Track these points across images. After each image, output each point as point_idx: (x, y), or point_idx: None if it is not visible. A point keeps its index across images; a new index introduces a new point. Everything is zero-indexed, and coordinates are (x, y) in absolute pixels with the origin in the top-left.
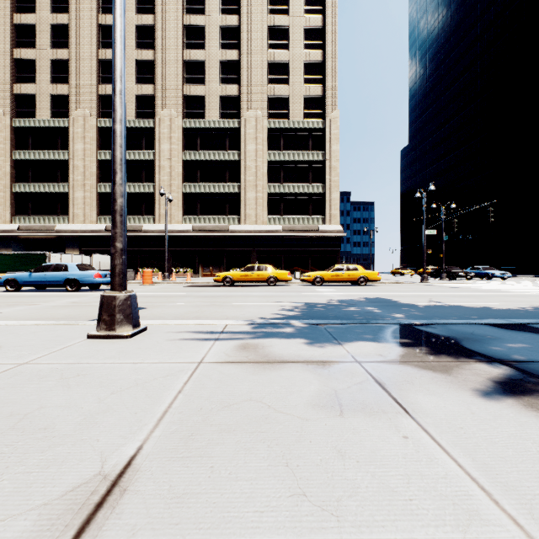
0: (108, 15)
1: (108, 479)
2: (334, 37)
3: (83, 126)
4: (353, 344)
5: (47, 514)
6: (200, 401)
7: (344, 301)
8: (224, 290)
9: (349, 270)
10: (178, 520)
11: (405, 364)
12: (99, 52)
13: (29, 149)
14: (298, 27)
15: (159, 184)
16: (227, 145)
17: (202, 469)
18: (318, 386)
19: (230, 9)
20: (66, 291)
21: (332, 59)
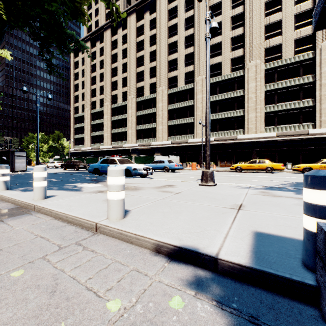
0: (172, 38)
1: (238, 205)
2: None
3: (162, 95)
4: None
5: (231, 206)
6: (252, 199)
7: None
8: (237, 174)
9: None
10: (259, 210)
11: None
12: (168, 57)
13: (142, 110)
14: None
15: (196, 117)
16: (235, 87)
17: (261, 207)
18: (298, 202)
19: (237, 4)
20: (163, 172)
21: None
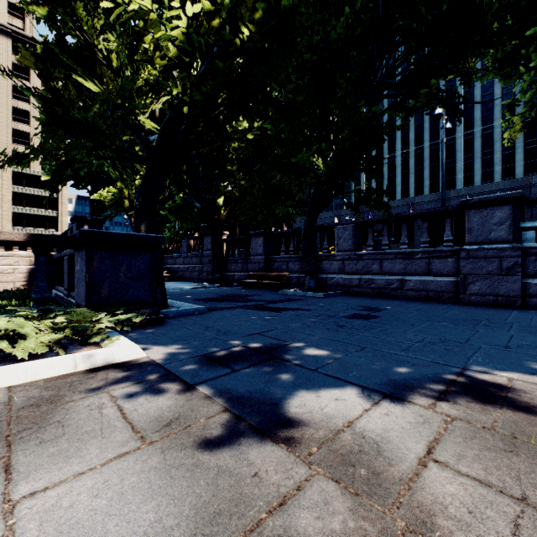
0: None
1: None
2: None
3: None
4: None
5: None
6: None
7: None
8: None
9: None
10: None
11: None
12: None
13: None
14: (38, 114)
15: None
16: None
17: None
18: None
19: None
20: None
21: None
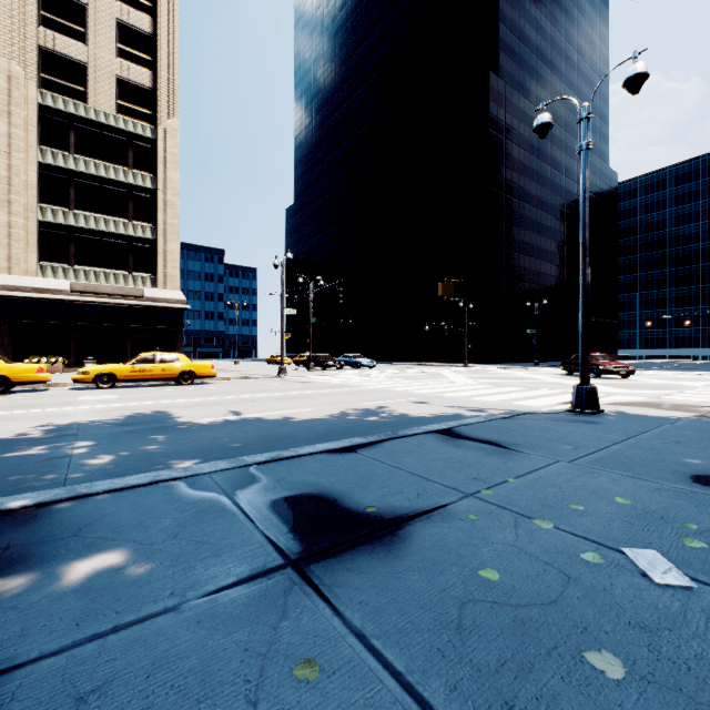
0: None
1: None
2: (173, 7)
3: None
4: None
5: None
6: None
7: (65, 429)
8: None
9: (164, 362)
10: None
11: None
12: None
13: None
14: None
15: None
16: None
17: None
18: None
19: None
20: None
21: (168, 39)
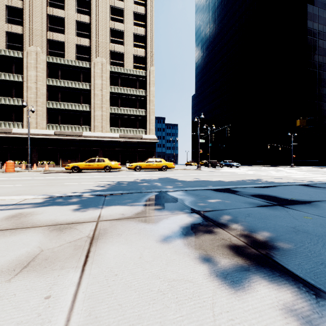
0: None
1: None
2: (152, 22)
3: None
4: (112, 207)
5: None
6: None
7: (145, 180)
8: (69, 175)
9: (156, 162)
10: None
11: (133, 219)
12: None
13: None
14: (130, 11)
15: (27, 99)
16: (81, 78)
17: None
18: (31, 248)
19: None
20: None
21: (150, 35)
